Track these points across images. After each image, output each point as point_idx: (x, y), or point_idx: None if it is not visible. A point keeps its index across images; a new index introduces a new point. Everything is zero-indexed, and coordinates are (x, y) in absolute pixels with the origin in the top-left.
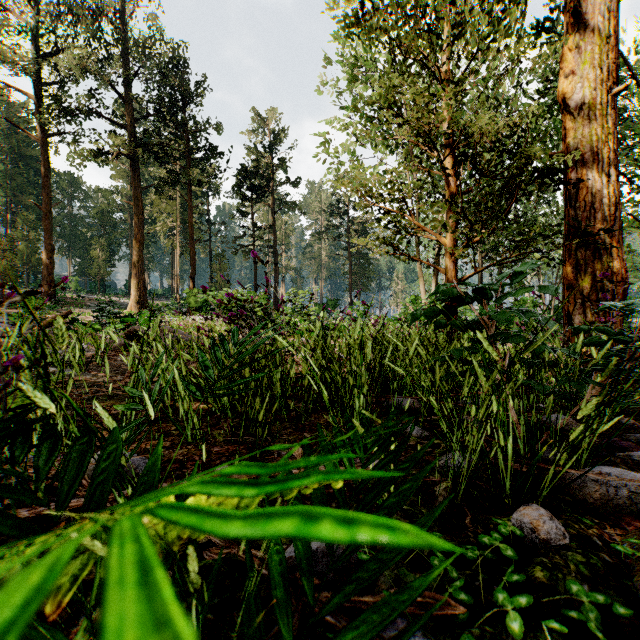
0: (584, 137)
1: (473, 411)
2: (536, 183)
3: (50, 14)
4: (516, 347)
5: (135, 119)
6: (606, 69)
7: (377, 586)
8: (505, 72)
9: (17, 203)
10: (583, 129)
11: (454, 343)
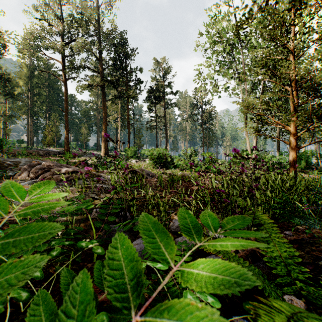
0: None
1: None
2: None
3: (68, 24)
4: None
5: (103, 68)
6: None
7: None
8: None
9: (50, 109)
10: None
11: None
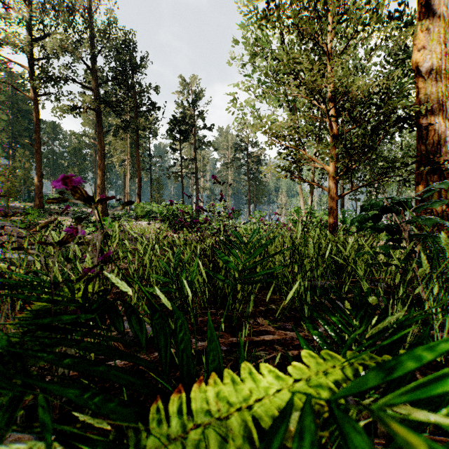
0: (432, 93)
1: (400, 292)
2: (397, 127)
3: (40, 11)
4: (422, 244)
5: (99, 84)
6: (448, 45)
7: (377, 428)
8: (375, 47)
9: (16, 143)
10: (431, 88)
11: (372, 241)
